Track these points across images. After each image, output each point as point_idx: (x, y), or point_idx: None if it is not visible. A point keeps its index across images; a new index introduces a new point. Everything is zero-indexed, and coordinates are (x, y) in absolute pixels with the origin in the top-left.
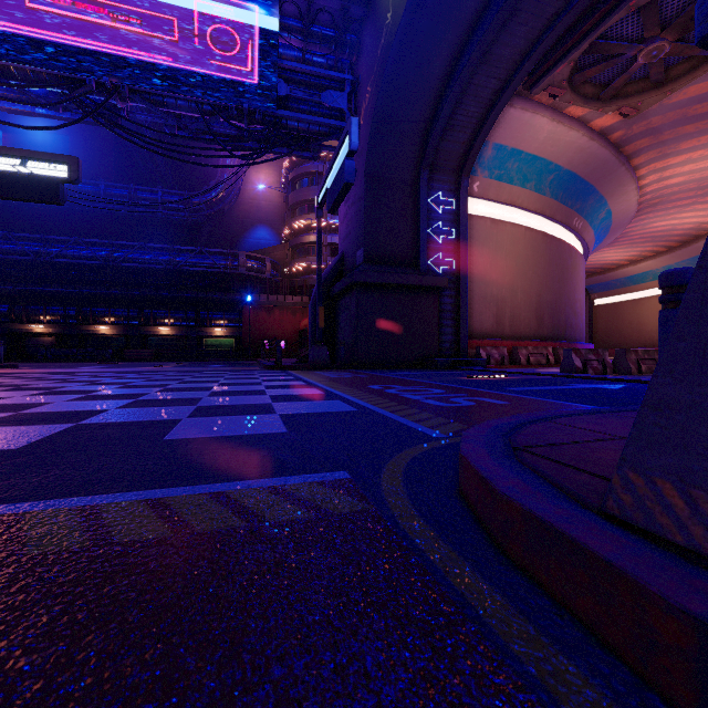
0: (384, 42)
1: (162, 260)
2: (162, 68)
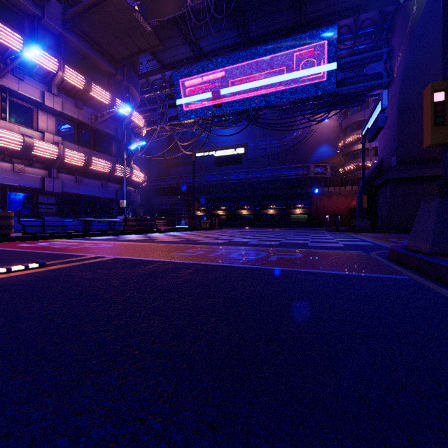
0: (410, 25)
1: (269, 175)
2: (278, 92)
